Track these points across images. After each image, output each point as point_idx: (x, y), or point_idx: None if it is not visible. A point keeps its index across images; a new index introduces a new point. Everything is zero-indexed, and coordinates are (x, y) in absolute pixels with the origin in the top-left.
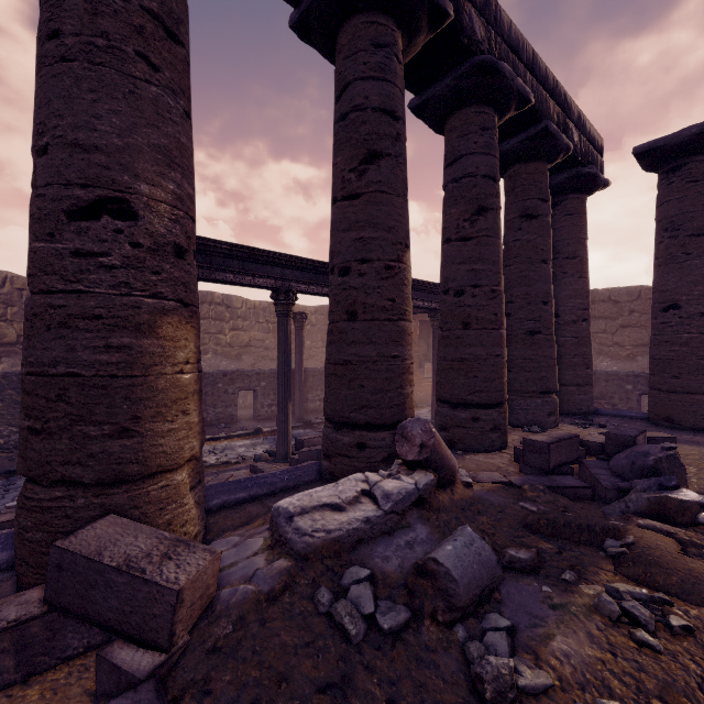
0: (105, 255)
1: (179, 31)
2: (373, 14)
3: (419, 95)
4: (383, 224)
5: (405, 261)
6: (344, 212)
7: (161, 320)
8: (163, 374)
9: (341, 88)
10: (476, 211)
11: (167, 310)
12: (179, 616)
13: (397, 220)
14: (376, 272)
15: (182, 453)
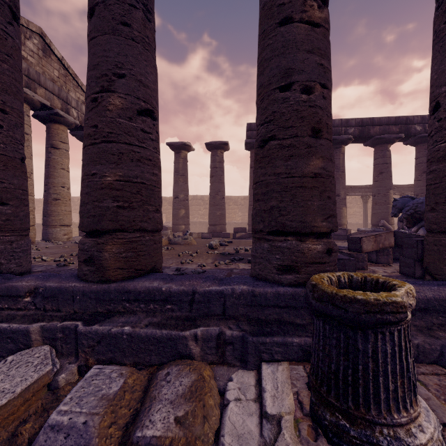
0: (337, 201)
1: (344, 171)
2: (381, 145)
3: (405, 142)
4: (383, 186)
5: (389, 192)
6: (374, 184)
7: (343, 207)
8: (343, 214)
9: (374, 159)
10: (423, 172)
11: (343, 206)
12: (348, 232)
13: (387, 185)
14: (381, 196)
15: (345, 223)
